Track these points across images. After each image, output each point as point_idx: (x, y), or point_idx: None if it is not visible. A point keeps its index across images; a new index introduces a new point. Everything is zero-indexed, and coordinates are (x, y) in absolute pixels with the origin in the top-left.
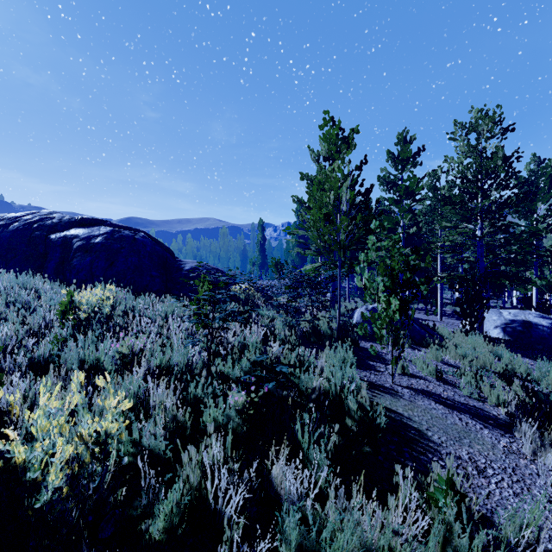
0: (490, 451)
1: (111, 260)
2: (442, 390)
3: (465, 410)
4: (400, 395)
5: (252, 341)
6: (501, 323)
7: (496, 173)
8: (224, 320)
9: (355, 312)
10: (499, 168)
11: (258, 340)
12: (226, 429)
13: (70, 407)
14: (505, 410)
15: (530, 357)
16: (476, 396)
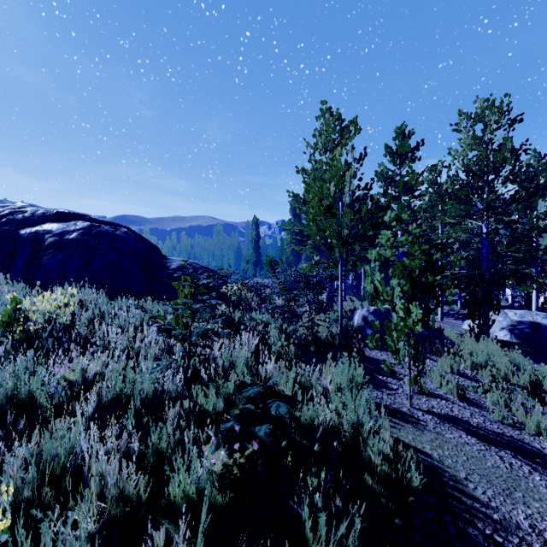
0: None
1: (87, 259)
2: (469, 414)
3: (503, 444)
4: (423, 425)
5: (242, 356)
6: (507, 324)
7: (504, 166)
8: (204, 336)
9: (355, 314)
10: (507, 161)
11: (249, 355)
12: (199, 501)
13: None
14: None
15: (546, 364)
16: (510, 421)
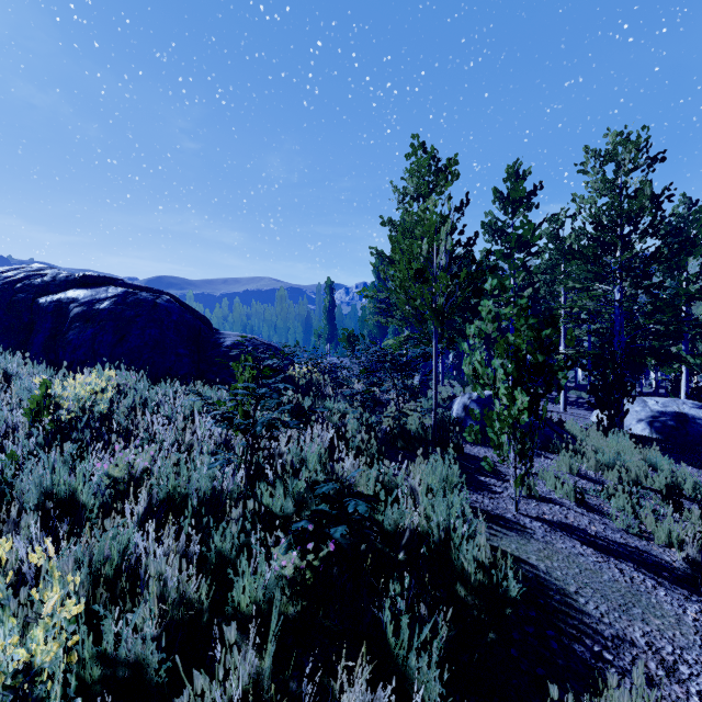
0: (675, 629)
1: (122, 333)
2: (587, 522)
3: (625, 556)
4: (530, 533)
5: (314, 451)
6: (646, 415)
7: (641, 217)
8: (270, 426)
9: (455, 402)
10: (646, 210)
11: (322, 450)
12: (268, 609)
13: (13, 577)
14: (683, 555)
15: (692, 464)
16: (636, 530)
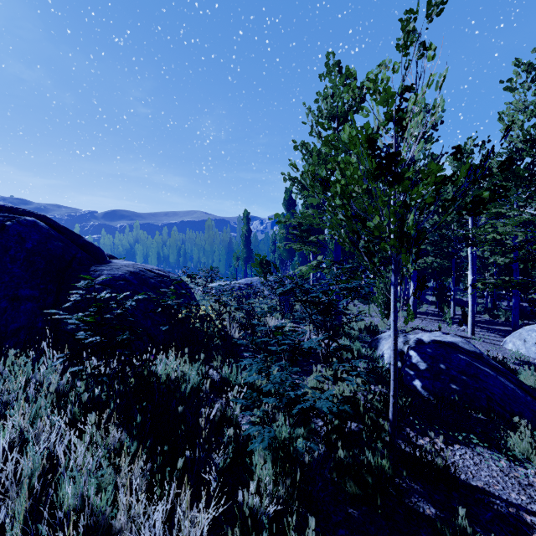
0: None
1: None
2: None
3: None
4: None
5: None
6: None
7: None
8: None
9: (380, 341)
10: None
11: None
12: None
13: None
14: None
15: None
16: None
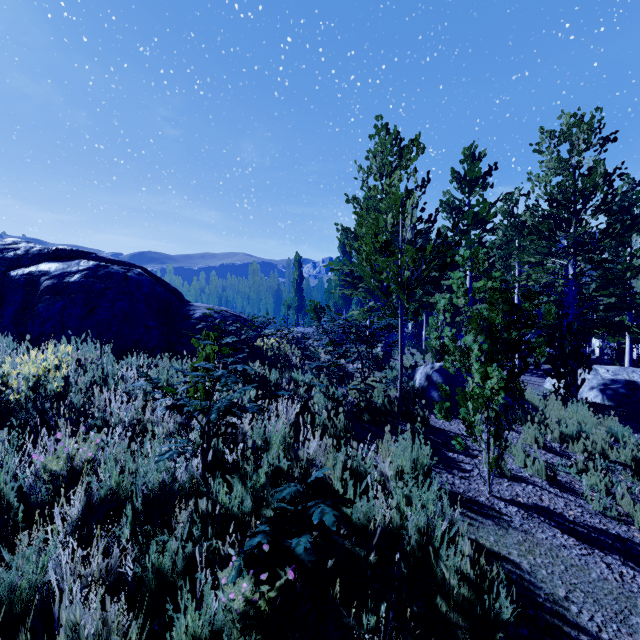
0: None
1: (91, 306)
2: (562, 504)
3: (609, 546)
4: (507, 520)
5: (278, 430)
6: (598, 383)
7: (594, 194)
8: (227, 412)
9: (417, 371)
10: (599, 188)
11: (286, 430)
12: None
13: None
14: None
15: None
16: (614, 513)
